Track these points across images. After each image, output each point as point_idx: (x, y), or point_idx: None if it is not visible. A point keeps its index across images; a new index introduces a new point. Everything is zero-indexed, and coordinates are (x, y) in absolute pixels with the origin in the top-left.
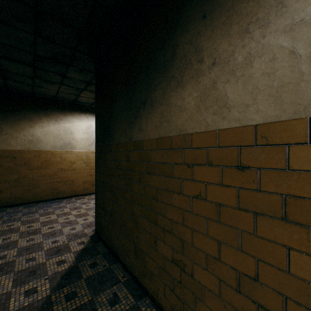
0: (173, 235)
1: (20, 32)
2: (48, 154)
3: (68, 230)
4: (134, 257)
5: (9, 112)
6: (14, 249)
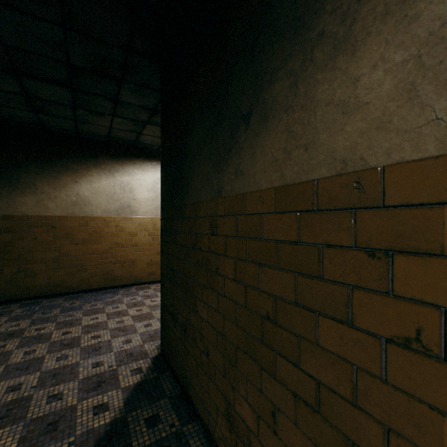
0: (322, 418)
1: (41, 25)
2: (98, 222)
3: (120, 344)
4: (225, 424)
5: (46, 162)
6: (35, 372)
